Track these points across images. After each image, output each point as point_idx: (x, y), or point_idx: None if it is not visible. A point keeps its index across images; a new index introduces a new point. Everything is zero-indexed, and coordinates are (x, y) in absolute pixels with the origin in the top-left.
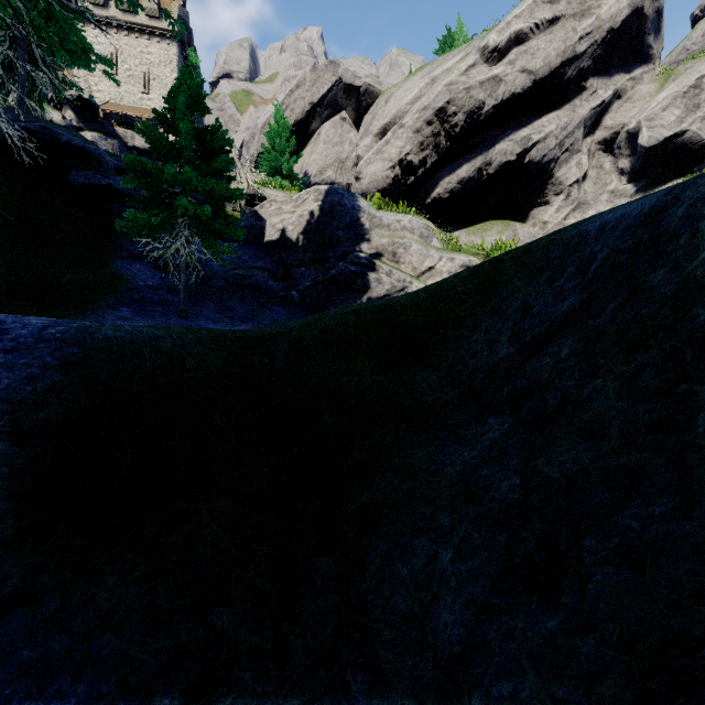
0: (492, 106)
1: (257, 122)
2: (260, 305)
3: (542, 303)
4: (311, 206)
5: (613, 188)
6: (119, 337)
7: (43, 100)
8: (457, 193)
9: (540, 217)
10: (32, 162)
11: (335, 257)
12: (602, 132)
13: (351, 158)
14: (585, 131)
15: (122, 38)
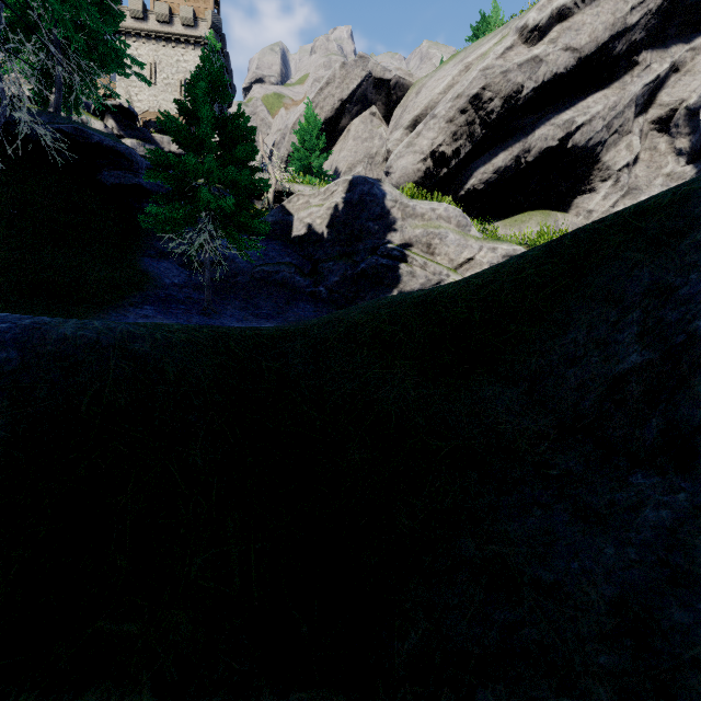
0: (532, 89)
1: (287, 123)
2: (286, 302)
3: (696, 280)
4: (339, 198)
5: (669, 171)
6: (79, 337)
7: (87, 111)
8: (493, 183)
9: (584, 206)
10: (66, 164)
11: (365, 250)
12: (656, 110)
13: (381, 152)
14: (636, 110)
15: (160, 48)
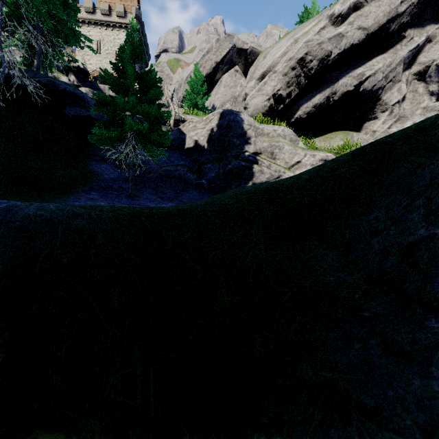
0: (337, 54)
1: (182, 77)
2: (181, 190)
3: None
4: (215, 123)
5: (425, 105)
6: (38, 216)
7: (58, 70)
8: (312, 114)
9: (370, 128)
10: (43, 103)
11: (231, 156)
12: (416, 67)
13: (241, 95)
14: (404, 67)
15: (103, 31)
